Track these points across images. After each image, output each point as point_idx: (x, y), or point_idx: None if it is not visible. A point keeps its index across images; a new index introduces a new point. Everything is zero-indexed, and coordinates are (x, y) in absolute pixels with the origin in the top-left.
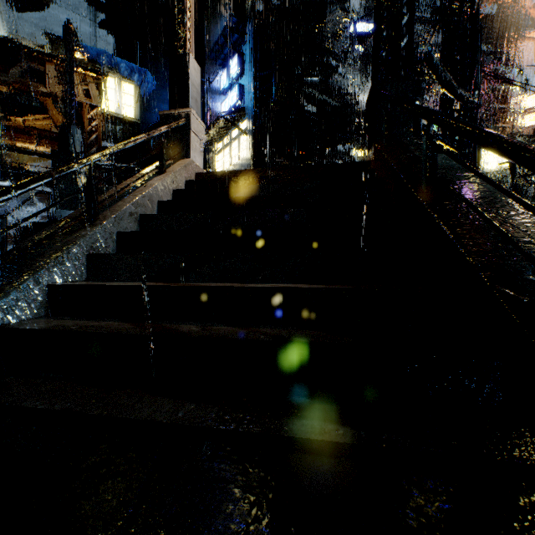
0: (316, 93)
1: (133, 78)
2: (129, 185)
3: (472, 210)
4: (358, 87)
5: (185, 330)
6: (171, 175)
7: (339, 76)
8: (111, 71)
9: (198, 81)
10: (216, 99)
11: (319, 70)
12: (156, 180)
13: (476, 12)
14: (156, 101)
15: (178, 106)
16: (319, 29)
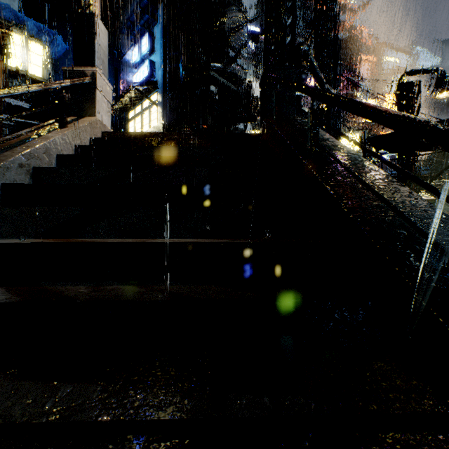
0: (218, 76)
1: (40, 38)
2: (22, 135)
3: (349, 173)
4: (251, 77)
5: (71, 293)
6: (74, 130)
7: (237, 65)
8: (16, 27)
9: (105, 43)
10: (128, 71)
11: (220, 58)
12: (55, 133)
13: (338, 28)
14: (67, 65)
15: (83, 64)
16: (220, 23)
